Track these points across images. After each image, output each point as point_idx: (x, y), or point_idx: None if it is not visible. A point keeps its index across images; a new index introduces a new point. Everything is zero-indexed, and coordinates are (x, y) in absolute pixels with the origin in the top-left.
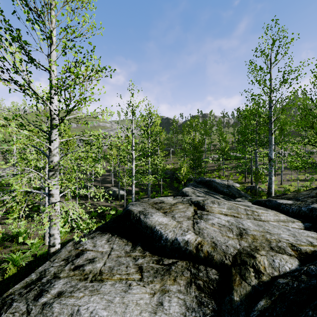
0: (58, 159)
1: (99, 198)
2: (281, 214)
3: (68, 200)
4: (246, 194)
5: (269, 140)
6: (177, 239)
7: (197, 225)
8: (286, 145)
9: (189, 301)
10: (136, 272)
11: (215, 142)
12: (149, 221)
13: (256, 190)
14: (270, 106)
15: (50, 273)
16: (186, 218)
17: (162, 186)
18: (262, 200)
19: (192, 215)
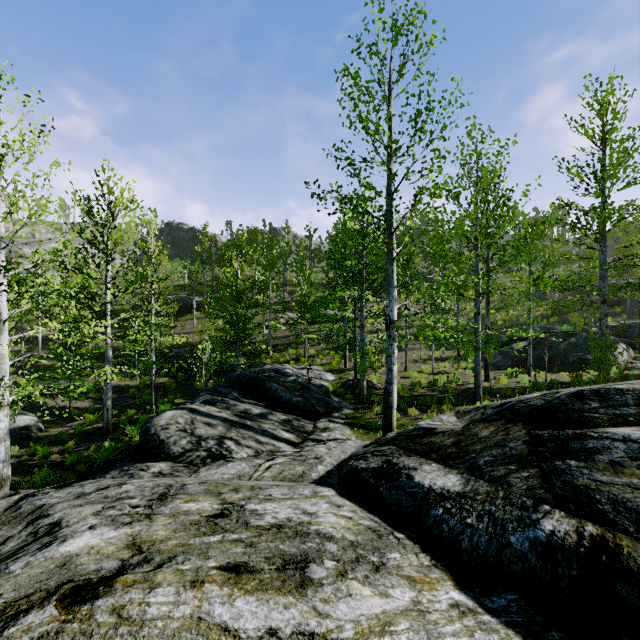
0: None
1: None
2: (437, 571)
3: None
4: (343, 403)
5: (387, 276)
6: None
7: None
8: (422, 288)
9: None
10: None
11: (293, 288)
12: None
13: (363, 391)
14: (390, 192)
15: None
16: None
17: (165, 389)
18: (369, 470)
19: None
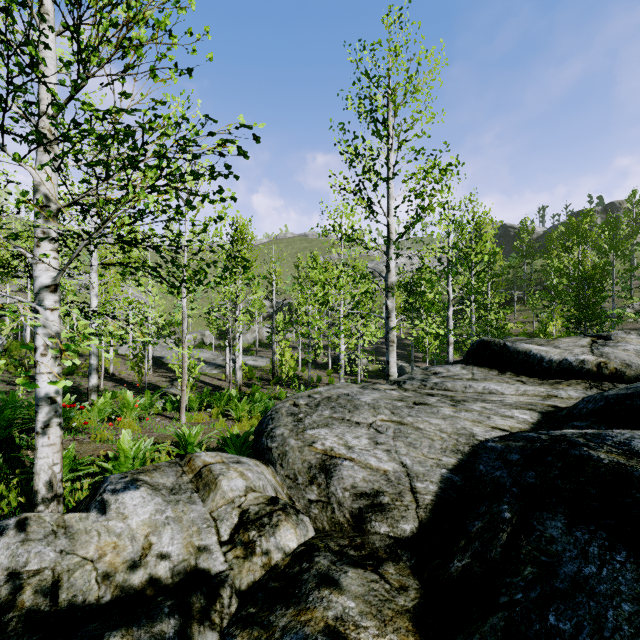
0: (395, 279)
1: (376, 376)
2: None
3: (331, 373)
4: None
5: None
6: (567, 359)
7: (598, 350)
8: None
9: (590, 393)
10: (515, 381)
11: None
12: (520, 346)
13: None
14: None
15: (419, 377)
16: (579, 346)
17: None
18: None
19: (589, 344)
